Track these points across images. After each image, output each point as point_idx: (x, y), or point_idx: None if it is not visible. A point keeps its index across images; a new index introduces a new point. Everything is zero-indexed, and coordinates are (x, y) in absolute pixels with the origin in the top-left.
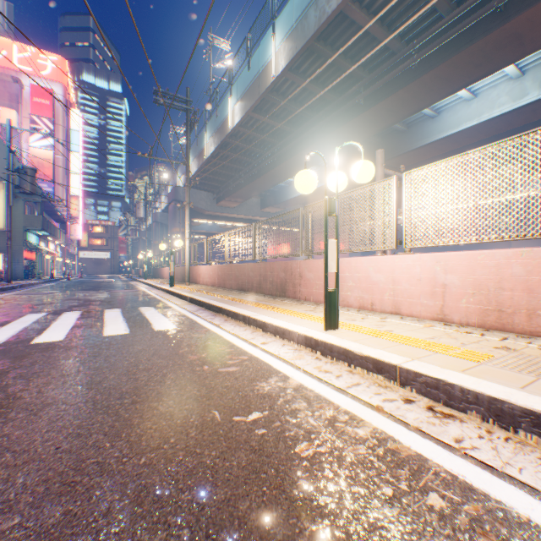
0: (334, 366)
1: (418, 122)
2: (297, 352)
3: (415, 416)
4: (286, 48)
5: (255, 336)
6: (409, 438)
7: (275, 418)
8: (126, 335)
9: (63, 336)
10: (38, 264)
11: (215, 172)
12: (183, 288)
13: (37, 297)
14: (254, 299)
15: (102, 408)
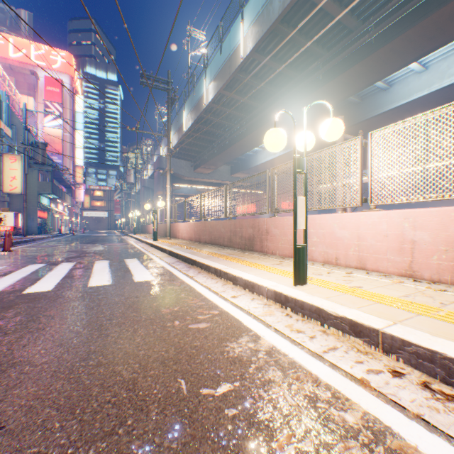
0: (306, 325)
1: (371, 95)
2: (267, 308)
3: (410, 396)
4: (254, 32)
5: (226, 288)
6: (412, 431)
7: (247, 393)
8: (108, 286)
9: (53, 286)
10: (49, 221)
11: (193, 144)
12: (165, 242)
13: (43, 250)
14: (225, 253)
15: (64, 372)
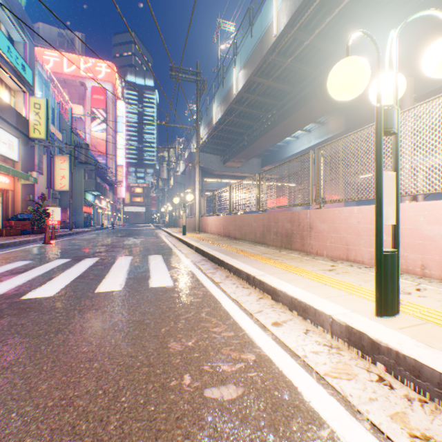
0: (436, 419)
1: None
2: (336, 356)
3: None
4: (288, 4)
5: (262, 306)
6: None
7: None
8: (116, 292)
9: (58, 289)
10: (94, 216)
11: (222, 138)
12: (193, 237)
13: (79, 243)
14: (258, 251)
15: None
